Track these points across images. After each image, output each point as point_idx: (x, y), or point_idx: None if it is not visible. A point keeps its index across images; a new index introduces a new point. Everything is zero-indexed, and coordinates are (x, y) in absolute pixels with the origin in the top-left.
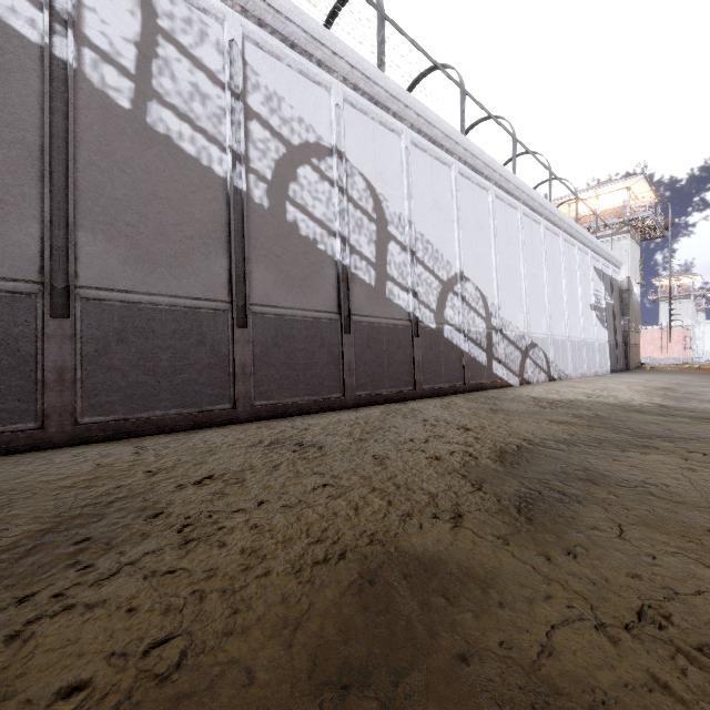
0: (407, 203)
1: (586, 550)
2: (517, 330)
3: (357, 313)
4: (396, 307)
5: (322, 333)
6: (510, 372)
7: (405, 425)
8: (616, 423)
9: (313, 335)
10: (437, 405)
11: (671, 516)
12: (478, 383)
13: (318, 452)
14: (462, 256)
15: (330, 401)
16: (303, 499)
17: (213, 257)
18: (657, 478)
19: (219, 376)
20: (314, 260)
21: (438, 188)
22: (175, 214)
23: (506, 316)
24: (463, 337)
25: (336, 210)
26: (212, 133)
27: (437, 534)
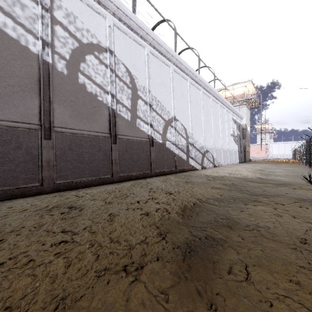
0: (148, 81)
1: (224, 301)
2: (200, 144)
3: (120, 134)
4: (142, 132)
5: (99, 143)
6: (197, 163)
7: (139, 192)
8: (241, 187)
9: (94, 144)
10: (161, 180)
11: (275, 255)
12: (182, 168)
13: (78, 213)
14: (175, 109)
15: (104, 179)
16: (34, 259)
17: (28, 98)
18: (263, 223)
19: (31, 167)
20: (95, 105)
21: (164, 76)
22: (0, 71)
23: (195, 138)
24: (175, 147)
25: (109, 80)
26: (28, 27)
27: (117, 292)
